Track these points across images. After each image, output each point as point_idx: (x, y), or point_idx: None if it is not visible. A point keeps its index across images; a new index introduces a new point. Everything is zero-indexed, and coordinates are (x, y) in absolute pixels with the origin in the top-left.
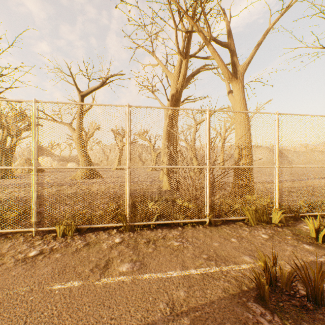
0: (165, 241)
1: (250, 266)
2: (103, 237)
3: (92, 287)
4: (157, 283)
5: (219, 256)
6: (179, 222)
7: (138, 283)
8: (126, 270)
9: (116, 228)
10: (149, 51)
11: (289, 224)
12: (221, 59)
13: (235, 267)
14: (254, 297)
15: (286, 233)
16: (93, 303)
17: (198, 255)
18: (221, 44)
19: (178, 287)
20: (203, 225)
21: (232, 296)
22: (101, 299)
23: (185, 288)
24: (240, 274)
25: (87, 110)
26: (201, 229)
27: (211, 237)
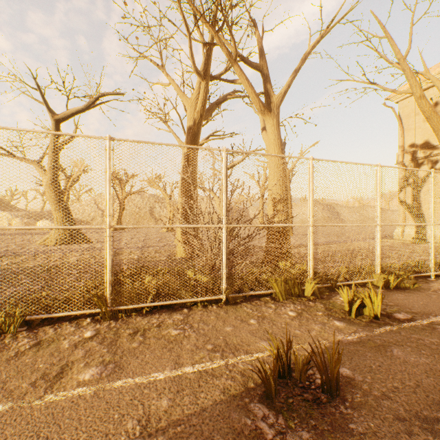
0: (160, 330)
1: (265, 355)
2: (67, 331)
3: (27, 410)
4: (132, 392)
5: (228, 345)
6: (186, 301)
7: (103, 395)
8: (90, 378)
9: (91, 316)
10: (157, 64)
11: (324, 296)
12: (250, 84)
13: (245, 358)
14: (260, 396)
15: (317, 308)
16: (20, 436)
17: (201, 345)
18: (251, 66)
19: (162, 394)
20: (217, 304)
21: (232, 397)
22: (36, 427)
23: (171, 395)
24: (250, 367)
25: (65, 143)
26: (214, 309)
27: (225, 320)
